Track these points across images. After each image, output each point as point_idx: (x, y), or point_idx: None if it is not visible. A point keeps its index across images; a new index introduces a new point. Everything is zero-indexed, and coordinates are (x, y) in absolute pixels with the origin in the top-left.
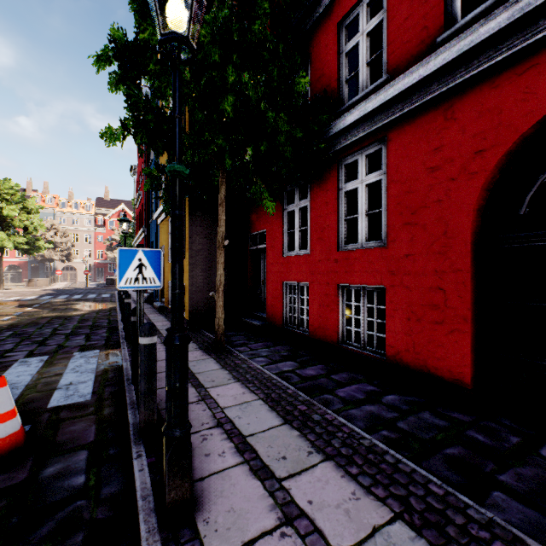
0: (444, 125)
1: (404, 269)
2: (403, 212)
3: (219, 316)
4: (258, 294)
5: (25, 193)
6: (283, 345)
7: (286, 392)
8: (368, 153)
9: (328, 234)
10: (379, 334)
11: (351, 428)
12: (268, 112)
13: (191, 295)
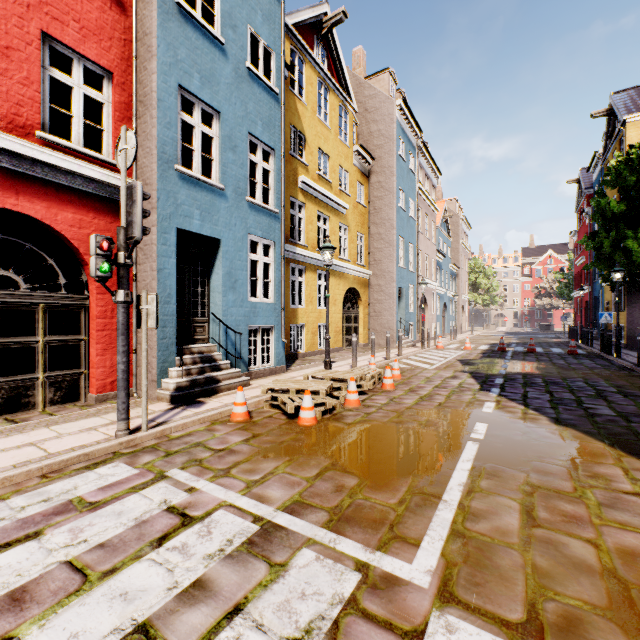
0: None
1: None
2: None
3: None
4: None
5: (483, 264)
6: None
7: None
8: None
9: None
10: None
11: None
12: None
13: (628, 331)
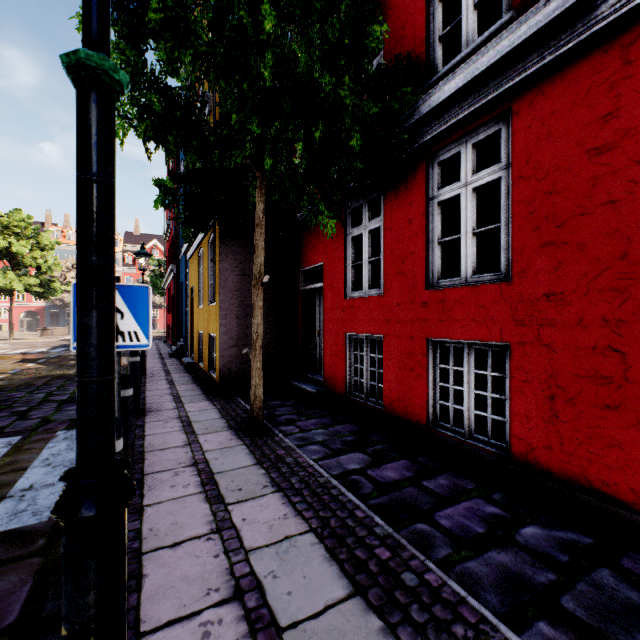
0: (623, 73)
1: (543, 316)
2: (541, 226)
3: (256, 383)
4: (311, 349)
5: (39, 226)
6: (346, 422)
7: (353, 517)
8: (478, 139)
9: (411, 265)
10: (495, 417)
11: (479, 612)
12: (324, 76)
13: (223, 351)
